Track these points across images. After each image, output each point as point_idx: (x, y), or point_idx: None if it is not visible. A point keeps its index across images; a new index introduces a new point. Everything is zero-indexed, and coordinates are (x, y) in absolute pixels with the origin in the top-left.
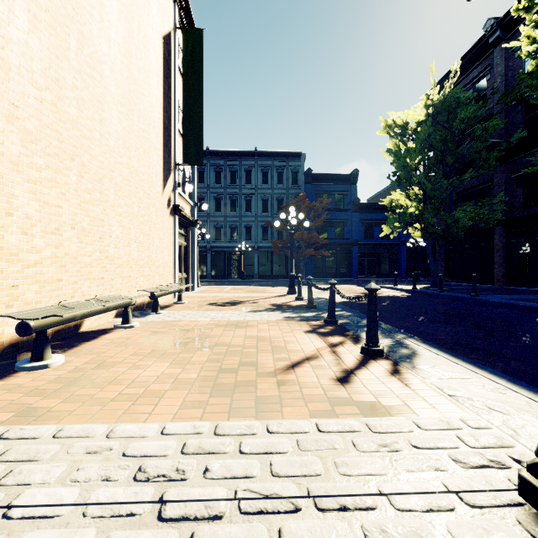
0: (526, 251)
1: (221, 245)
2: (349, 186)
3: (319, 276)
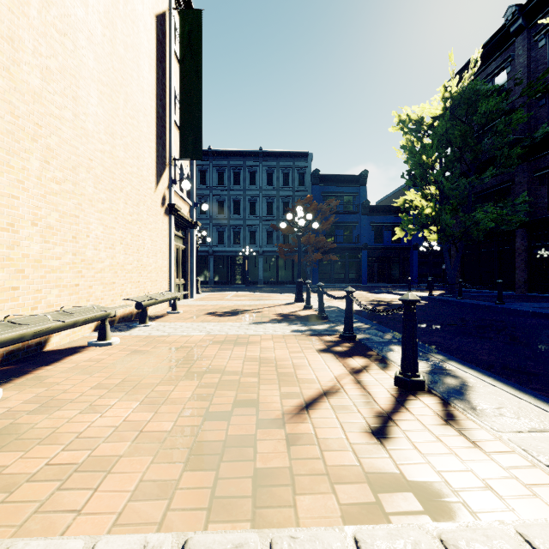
0: None
1: (224, 250)
2: (358, 187)
3: (327, 281)
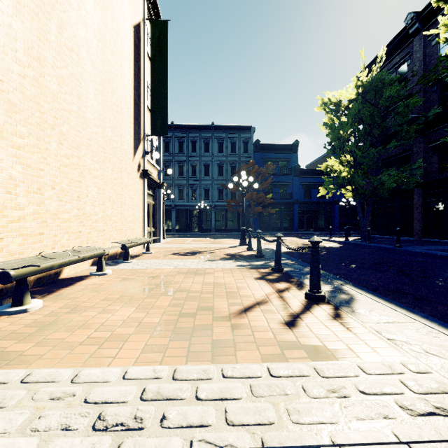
0: (441, 209)
1: (184, 204)
2: (291, 154)
3: (266, 229)
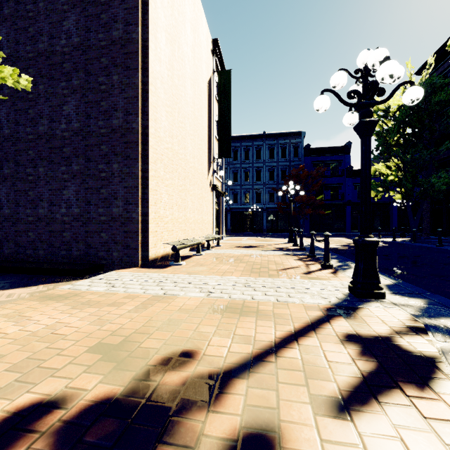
0: None
1: (238, 207)
2: (343, 156)
3: (317, 230)
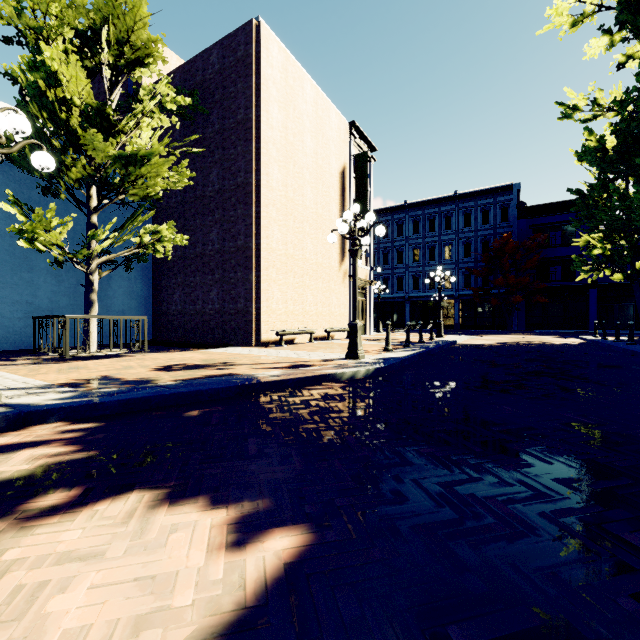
0: None
1: (419, 295)
2: None
3: (537, 326)
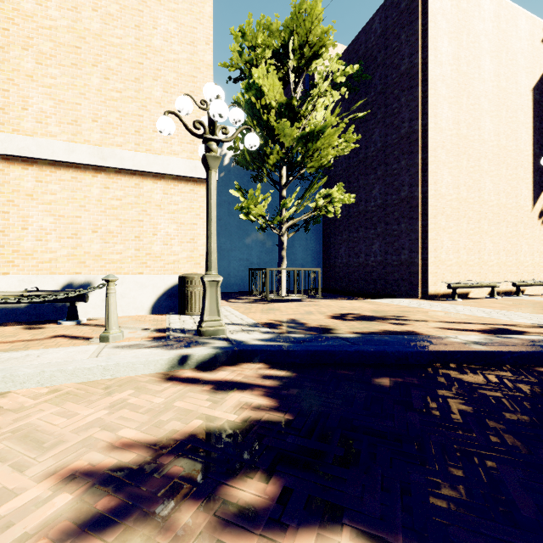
0: None
1: None
2: None
3: None
